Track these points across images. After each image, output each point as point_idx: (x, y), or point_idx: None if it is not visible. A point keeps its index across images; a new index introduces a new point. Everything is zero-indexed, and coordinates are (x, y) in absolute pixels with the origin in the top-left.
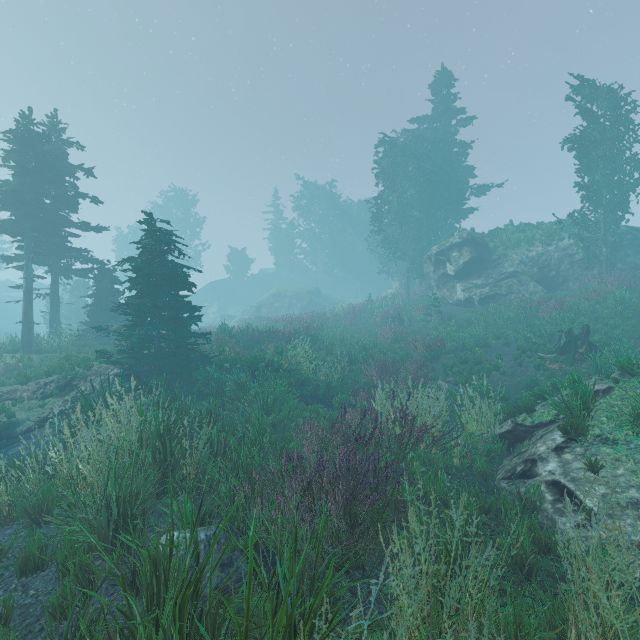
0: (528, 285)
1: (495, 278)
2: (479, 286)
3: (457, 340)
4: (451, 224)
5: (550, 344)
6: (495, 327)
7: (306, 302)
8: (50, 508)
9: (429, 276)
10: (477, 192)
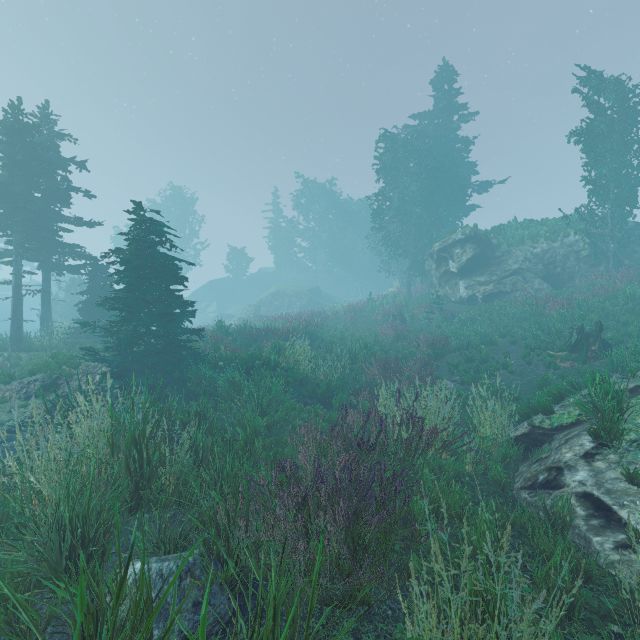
0: (533, 282)
1: (499, 275)
2: (483, 283)
3: (462, 338)
4: (453, 221)
5: (560, 342)
6: (500, 325)
7: (306, 301)
8: (4, 526)
9: (431, 274)
10: (479, 189)
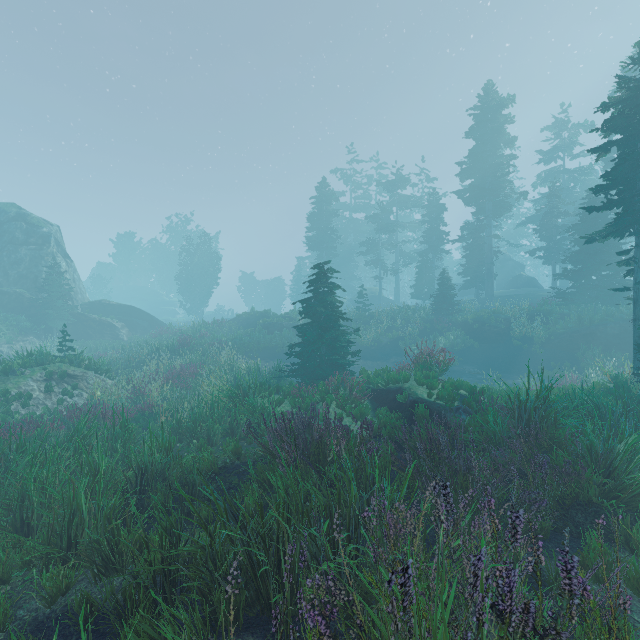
0: None
1: None
2: None
3: None
4: None
5: None
6: None
7: None
8: None
9: None
10: None
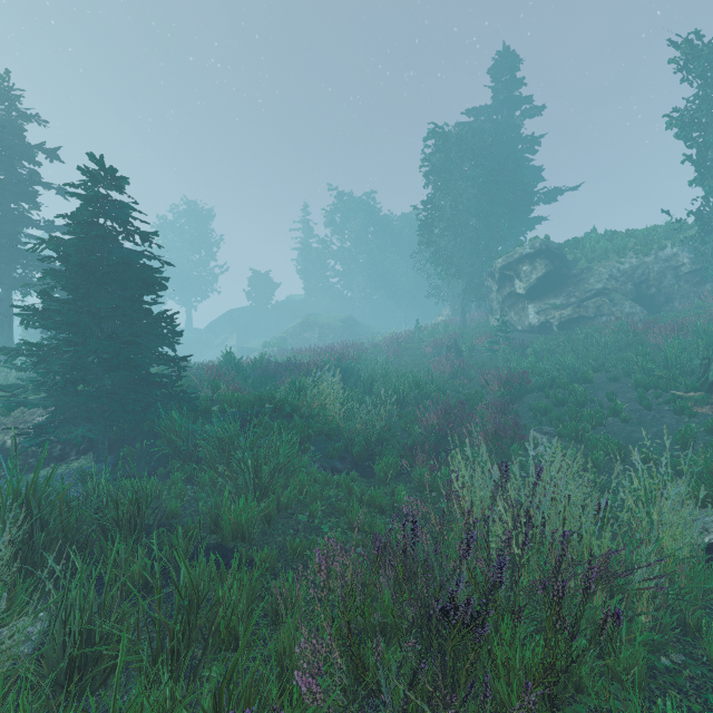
0: (623, 305)
1: (579, 297)
2: (558, 307)
3: (543, 373)
4: (515, 237)
5: (685, 378)
6: (587, 357)
7: (340, 332)
8: None
9: (491, 297)
10: (547, 197)
